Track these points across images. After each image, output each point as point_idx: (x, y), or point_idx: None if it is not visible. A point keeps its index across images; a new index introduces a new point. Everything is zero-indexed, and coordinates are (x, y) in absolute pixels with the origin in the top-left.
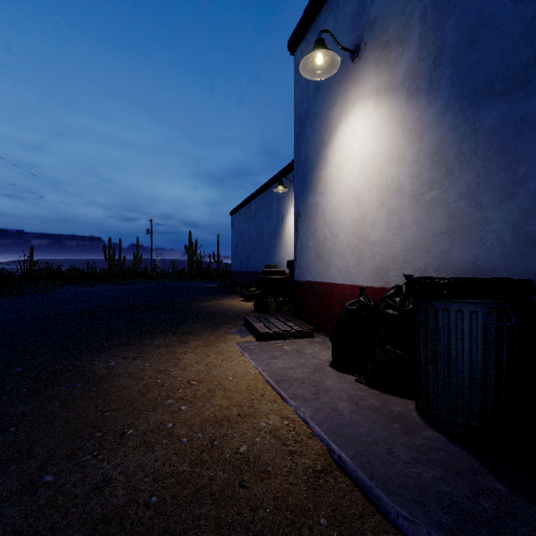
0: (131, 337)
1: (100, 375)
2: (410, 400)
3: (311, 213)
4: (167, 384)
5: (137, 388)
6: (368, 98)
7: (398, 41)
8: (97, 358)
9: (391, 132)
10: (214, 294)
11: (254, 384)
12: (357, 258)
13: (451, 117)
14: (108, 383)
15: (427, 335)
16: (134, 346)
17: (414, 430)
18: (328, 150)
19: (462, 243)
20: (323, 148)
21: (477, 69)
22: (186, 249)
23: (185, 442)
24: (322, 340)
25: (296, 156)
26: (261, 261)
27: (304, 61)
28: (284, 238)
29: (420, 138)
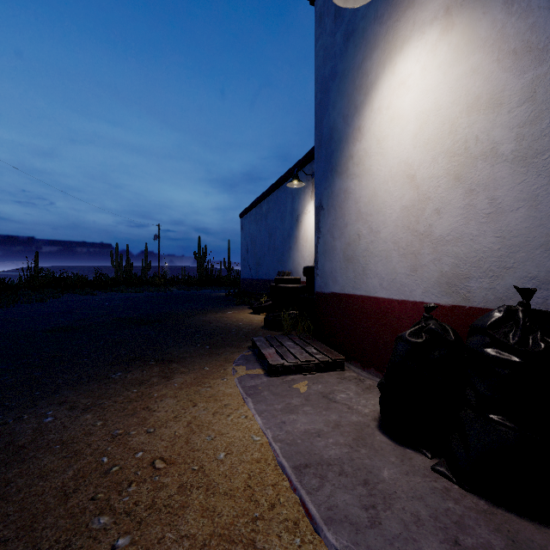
0: (99, 368)
1: (18, 445)
2: None
3: (338, 203)
4: (114, 470)
5: (62, 478)
6: (429, 24)
7: None
8: (31, 409)
9: (474, 64)
10: (221, 304)
11: (258, 473)
12: (410, 261)
13: None
14: (20, 466)
15: None
16: (96, 383)
17: None
18: (364, 115)
19: None
20: (356, 114)
21: None
22: (195, 255)
23: None
24: (355, 375)
25: (318, 132)
26: (273, 268)
27: None
28: (299, 241)
29: (537, 59)
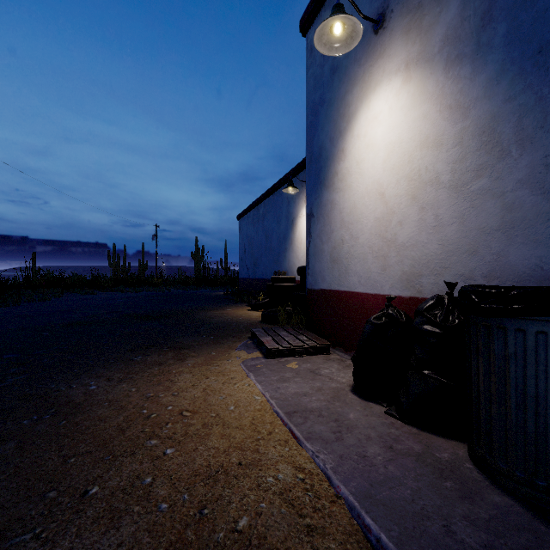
0: (121, 353)
1: (75, 403)
2: (459, 443)
3: (325, 212)
4: (153, 416)
5: (117, 421)
6: (394, 74)
7: (433, 1)
8: (76, 380)
9: (425, 112)
10: (220, 302)
11: (260, 417)
12: (381, 262)
13: (507, 85)
14: (82, 415)
15: (490, 363)
16: (123, 364)
17: (475, 493)
18: (346, 139)
19: (523, 242)
20: (340, 138)
21: (545, 20)
22: (192, 255)
23: (165, 510)
24: (339, 357)
25: (309, 149)
26: (270, 268)
27: (319, 31)
28: (294, 242)
29: (464, 115)
